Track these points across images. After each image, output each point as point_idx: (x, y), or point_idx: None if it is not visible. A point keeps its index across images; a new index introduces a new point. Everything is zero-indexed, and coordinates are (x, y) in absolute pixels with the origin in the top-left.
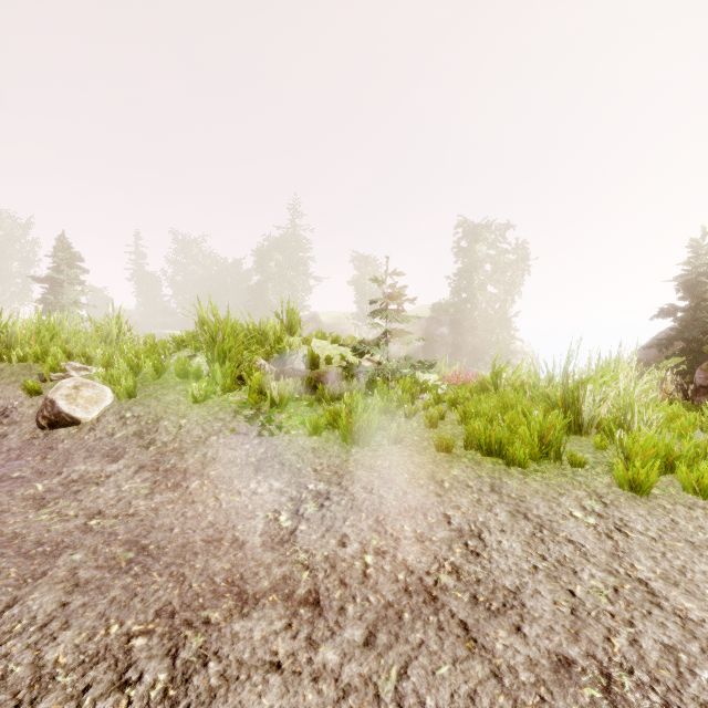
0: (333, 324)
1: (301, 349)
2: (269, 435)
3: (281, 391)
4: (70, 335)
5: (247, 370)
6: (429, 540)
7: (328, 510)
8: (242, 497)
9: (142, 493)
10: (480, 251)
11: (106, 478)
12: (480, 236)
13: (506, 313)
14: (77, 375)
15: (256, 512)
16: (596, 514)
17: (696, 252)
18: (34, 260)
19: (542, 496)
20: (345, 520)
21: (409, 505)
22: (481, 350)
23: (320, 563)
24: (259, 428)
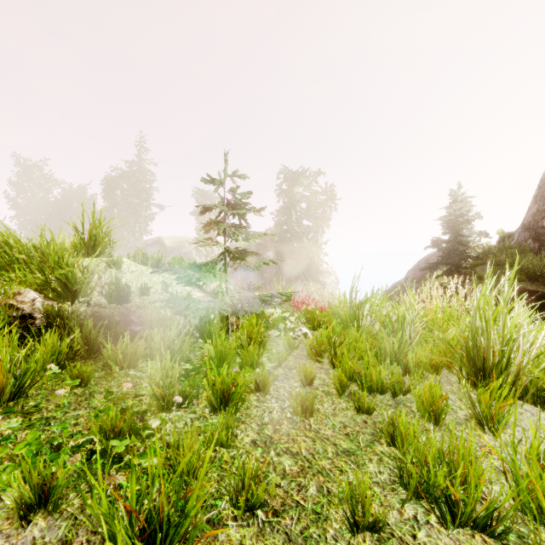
0: (176, 247)
1: (106, 274)
2: None
3: (2, 370)
4: None
5: None
6: None
7: None
8: None
9: None
10: (298, 192)
11: None
12: (298, 180)
13: (316, 242)
14: None
15: None
16: None
17: (455, 199)
18: None
19: None
20: None
21: None
22: (298, 270)
23: None
24: None
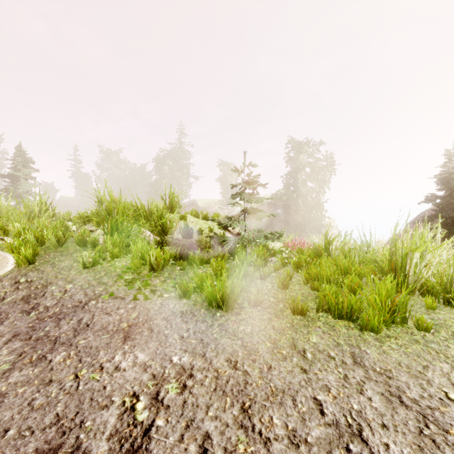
0: (206, 207)
1: (179, 223)
2: (143, 299)
3: (158, 257)
4: (2, 213)
5: (133, 239)
6: (304, 442)
7: (189, 393)
8: (103, 374)
9: (0, 370)
10: (303, 159)
11: None
12: (303, 149)
13: (319, 200)
14: None
15: (112, 397)
16: None
17: (450, 158)
18: (5, 164)
19: (407, 369)
20: (208, 409)
21: (276, 384)
22: (303, 224)
23: None
24: (136, 292)
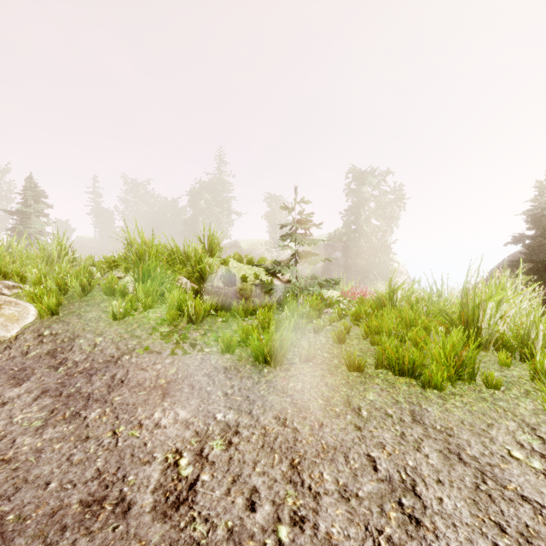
0: (250, 249)
1: (220, 268)
2: (182, 353)
3: (197, 308)
4: (16, 257)
5: (168, 287)
6: (355, 496)
7: (236, 450)
8: (143, 431)
9: (33, 427)
10: (366, 192)
11: (1, 406)
12: (366, 180)
13: (386, 241)
14: (10, 293)
15: (154, 453)
16: (539, 455)
17: (541, 191)
18: (11, 198)
19: (470, 427)
20: (255, 465)
21: (327, 442)
22: (367, 270)
23: (221, 543)
24: (173, 346)
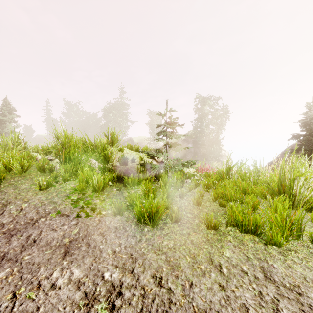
0: (139, 143)
1: (118, 154)
2: (84, 216)
3: (99, 181)
4: None
5: (81, 166)
6: None
7: None
8: (39, 293)
9: None
10: (206, 109)
11: None
12: (206, 102)
13: (218, 138)
14: None
15: None
16: None
17: (309, 109)
18: None
19: None
20: None
21: (198, 304)
22: (207, 154)
23: None
24: (79, 210)
